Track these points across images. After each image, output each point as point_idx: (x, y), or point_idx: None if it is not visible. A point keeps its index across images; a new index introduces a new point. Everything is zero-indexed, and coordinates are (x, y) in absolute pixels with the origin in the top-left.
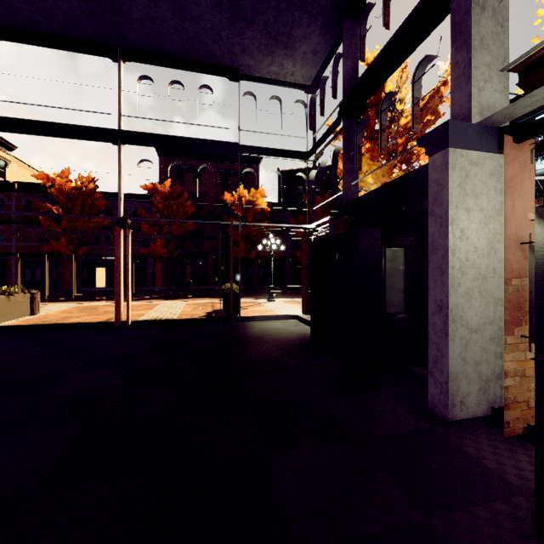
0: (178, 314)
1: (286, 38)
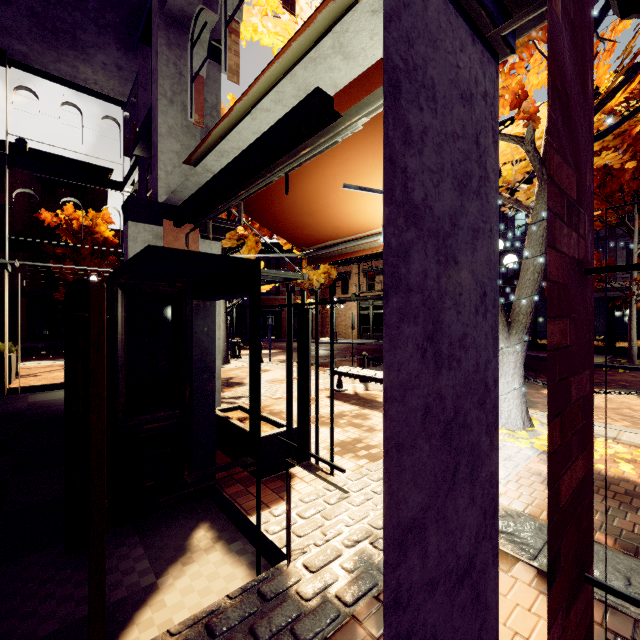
0: None
1: (70, 38)
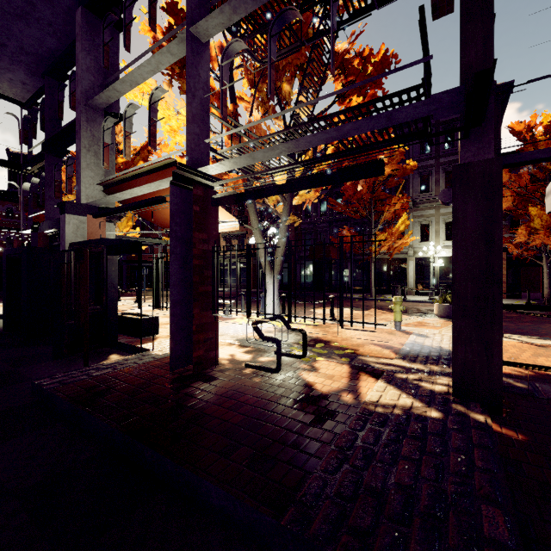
0: None
1: None
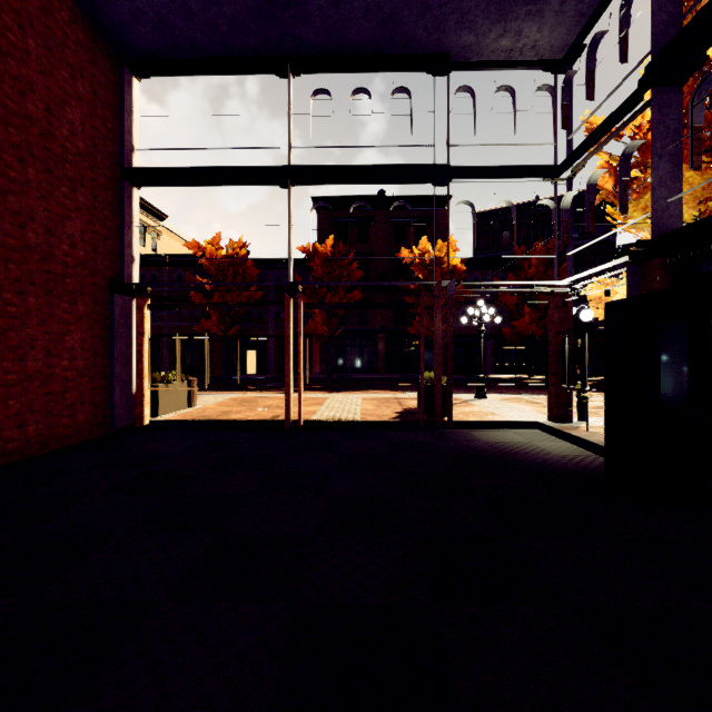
0: (359, 413)
1: None
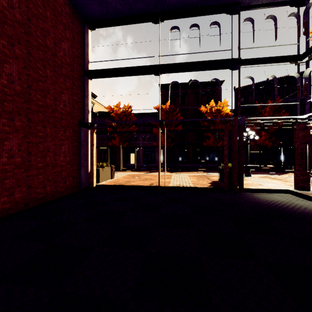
0: (191, 183)
1: None
